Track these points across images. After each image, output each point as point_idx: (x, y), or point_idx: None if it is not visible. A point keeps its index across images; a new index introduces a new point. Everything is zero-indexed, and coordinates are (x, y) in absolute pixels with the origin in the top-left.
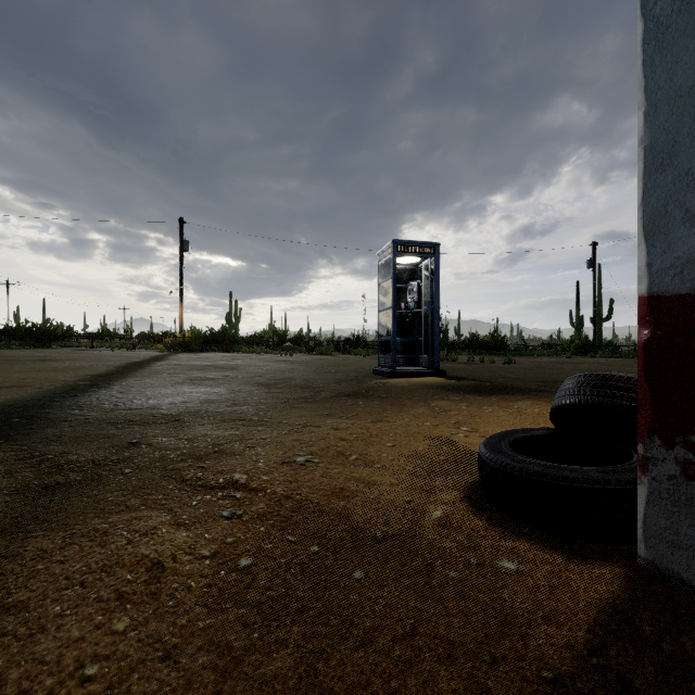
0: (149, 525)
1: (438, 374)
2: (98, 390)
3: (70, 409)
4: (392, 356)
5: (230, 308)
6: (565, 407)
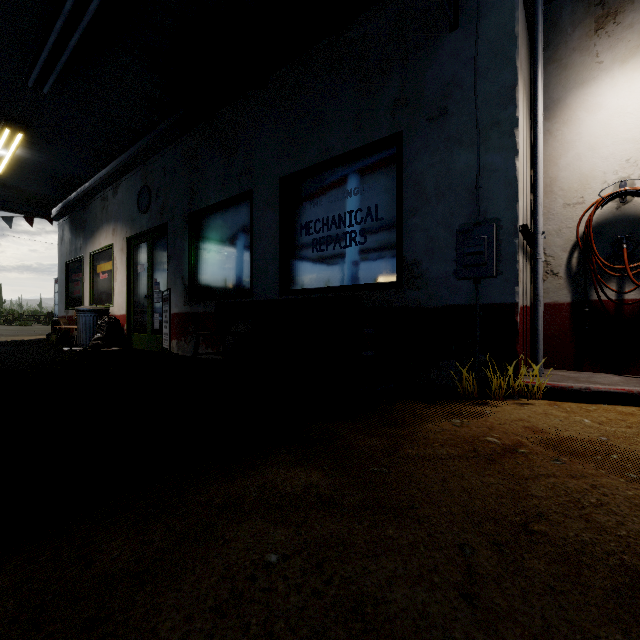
0: None
1: None
2: None
3: None
4: None
5: None
6: None
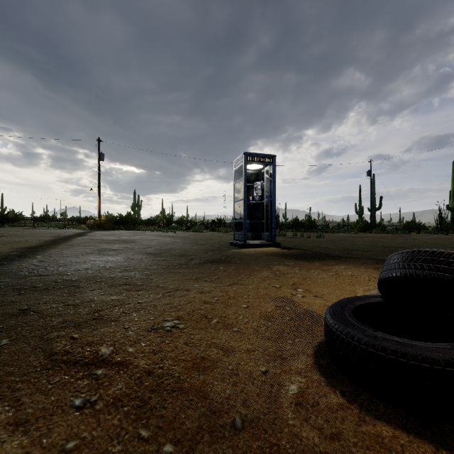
0: None
1: (275, 245)
2: (23, 259)
3: None
4: (243, 233)
5: (134, 201)
6: (396, 279)
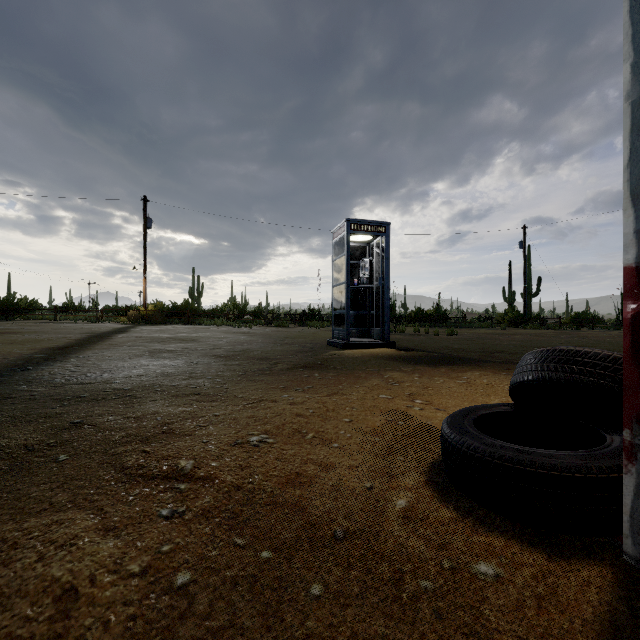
0: (69, 532)
1: (388, 345)
2: (53, 363)
3: (17, 385)
4: (346, 329)
5: (193, 283)
6: (527, 383)
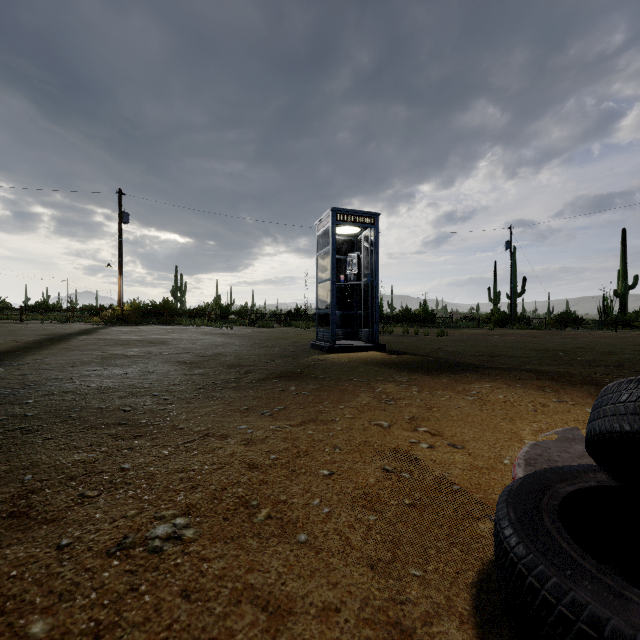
0: None
1: (378, 348)
2: None
3: None
4: (331, 330)
5: (176, 282)
6: None
